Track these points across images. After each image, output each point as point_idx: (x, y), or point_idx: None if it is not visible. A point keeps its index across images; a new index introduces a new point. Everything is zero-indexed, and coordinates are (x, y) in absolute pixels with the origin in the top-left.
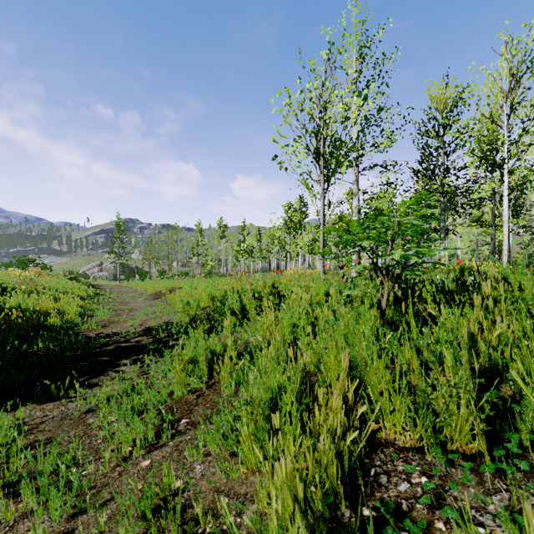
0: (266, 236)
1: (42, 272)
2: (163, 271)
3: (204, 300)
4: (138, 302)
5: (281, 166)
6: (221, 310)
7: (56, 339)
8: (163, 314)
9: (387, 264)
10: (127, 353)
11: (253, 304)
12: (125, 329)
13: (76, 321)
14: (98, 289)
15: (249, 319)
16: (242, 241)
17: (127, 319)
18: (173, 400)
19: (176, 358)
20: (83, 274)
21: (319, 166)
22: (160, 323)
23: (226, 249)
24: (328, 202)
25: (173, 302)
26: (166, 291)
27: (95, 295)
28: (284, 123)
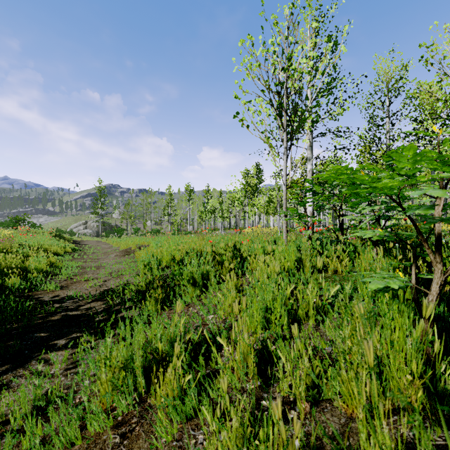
0: (227, 199)
1: (31, 230)
2: (137, 229)
3: (166, 260)
4: (108, 258)
5: (243, 123)
6: (179, 274)
7: (2, 305)
8: (126, 273)
9: (438, 232)
10: (71, 326)
11: (213, 271)
12: (83, 290)
13: (37, 281)
14: (78, 245)
15: (208, 287)
16: (206, 203)
17: (89, 278)
18: (87, 439)
19: (100, 363)
20: (70, 232)
21: (283, 123)
22: (119, 284)
23: (192, 210)
24: (291, 160)
25: (138, 260)
26: (135, 248)
27: (73, 251)
28: (247, 75)
